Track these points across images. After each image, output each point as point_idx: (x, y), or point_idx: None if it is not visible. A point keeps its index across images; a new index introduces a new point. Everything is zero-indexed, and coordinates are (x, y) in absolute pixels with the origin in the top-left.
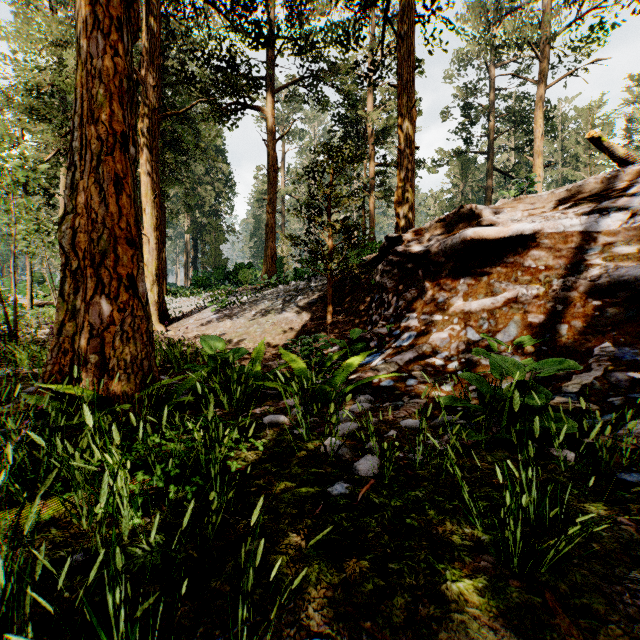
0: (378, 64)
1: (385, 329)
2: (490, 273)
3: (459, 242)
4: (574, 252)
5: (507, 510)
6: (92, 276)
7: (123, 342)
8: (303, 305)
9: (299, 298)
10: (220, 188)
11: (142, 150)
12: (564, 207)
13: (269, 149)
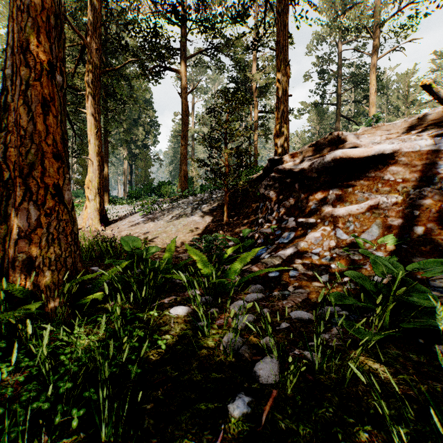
0: (261, 36)
1: (269, 229)
2: (354, 185)
3: (330, 161)
4: (428, 167)
5: (430, 440)
6: (21, 185)
7: (48, 242)
8: (206, 211)
9: (204, 206)
10: (148, 128)
11: (87, 96)
12: (417, 131)
13: (182, 99)
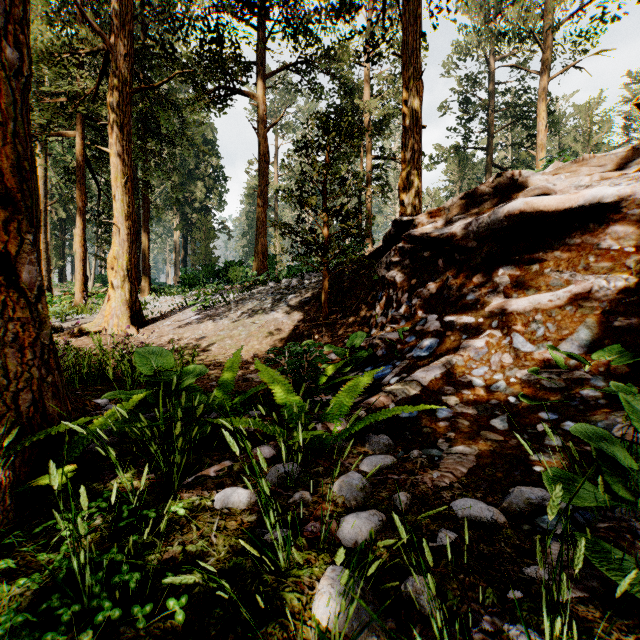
0: (378, 39)
1: (395, 334)
2: (543, 260)
3: (501, 218)
4: None
5: None
6: None
7: None
8: (295, 304)
9: (290, 296)
10: (211, 184)
11: (111, 127)
12: None
13: (260, 138)
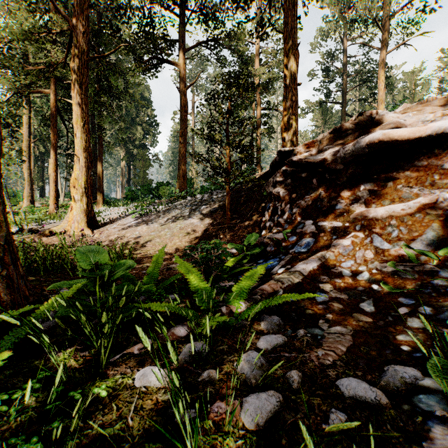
0: (266, 22)
1: (281, 234)
2: (396, 178)
3: (363, 146)
4: None
5: None
6: None
7: None
8: (206, 213)
9: (203, 207)
10: (147, 128)
11: (73, 85)
12: None
13: (181, 94)
